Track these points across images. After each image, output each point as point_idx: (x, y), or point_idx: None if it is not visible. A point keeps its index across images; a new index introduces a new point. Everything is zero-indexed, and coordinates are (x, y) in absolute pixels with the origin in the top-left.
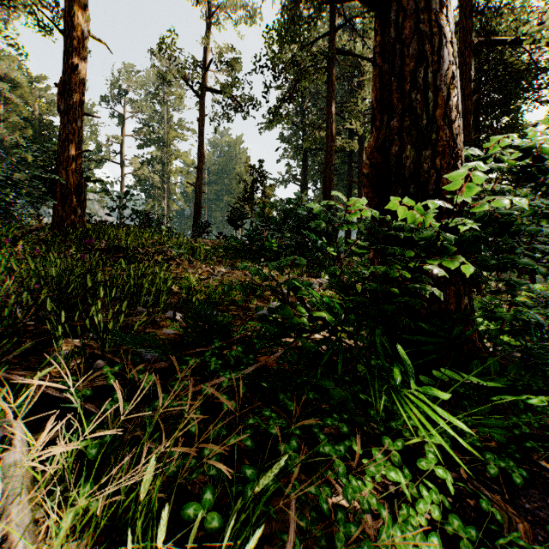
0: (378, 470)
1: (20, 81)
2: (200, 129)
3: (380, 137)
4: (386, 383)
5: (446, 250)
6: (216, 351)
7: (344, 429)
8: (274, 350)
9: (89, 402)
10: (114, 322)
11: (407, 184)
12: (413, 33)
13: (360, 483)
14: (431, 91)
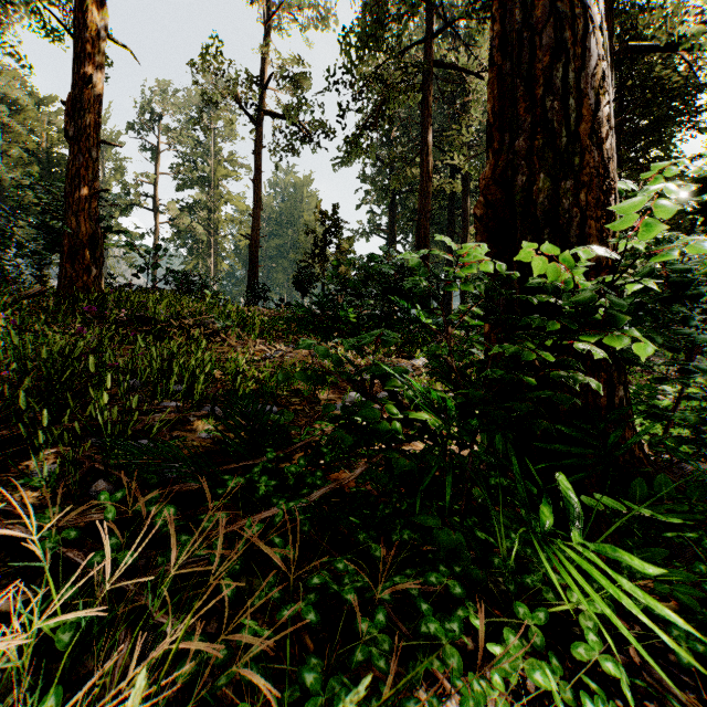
0: (514, 666)
1: (23, 103)
2: (256, 164)
3: (499, 164)
4: (512, 513)
5: (612, 321)
6: (269, 465)
7: (456, 590)
8: (351, 461)
9: (75, 548)
10: (121, 424)
11: (539, 227)
12: (548, 14)
13: (485, 683)
14: (572, 97)
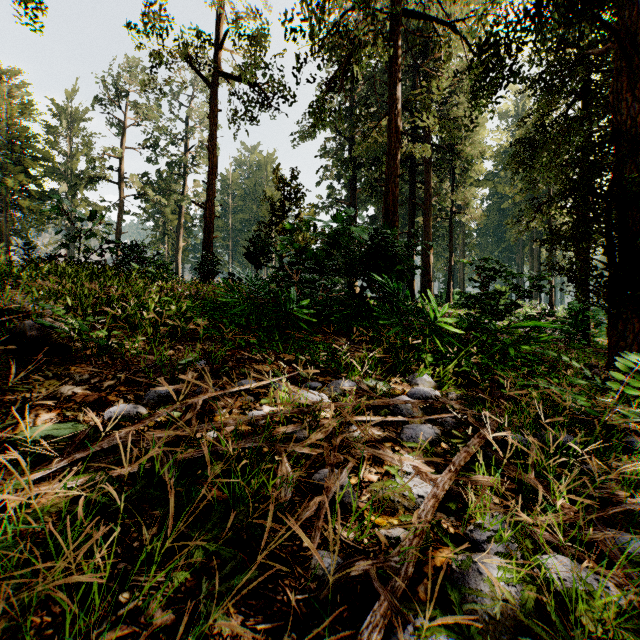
0: None
1: None
2: (211, 129)
3: None
4: None
5: None
6: None
7: None
8: None
9: None
10: None
11: None
12: None
13: None
14: None
